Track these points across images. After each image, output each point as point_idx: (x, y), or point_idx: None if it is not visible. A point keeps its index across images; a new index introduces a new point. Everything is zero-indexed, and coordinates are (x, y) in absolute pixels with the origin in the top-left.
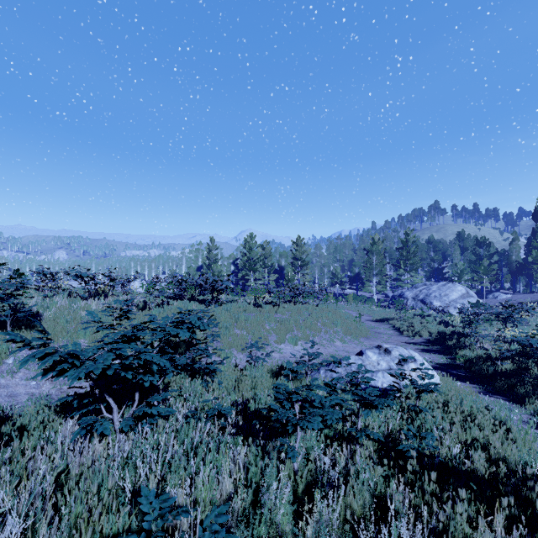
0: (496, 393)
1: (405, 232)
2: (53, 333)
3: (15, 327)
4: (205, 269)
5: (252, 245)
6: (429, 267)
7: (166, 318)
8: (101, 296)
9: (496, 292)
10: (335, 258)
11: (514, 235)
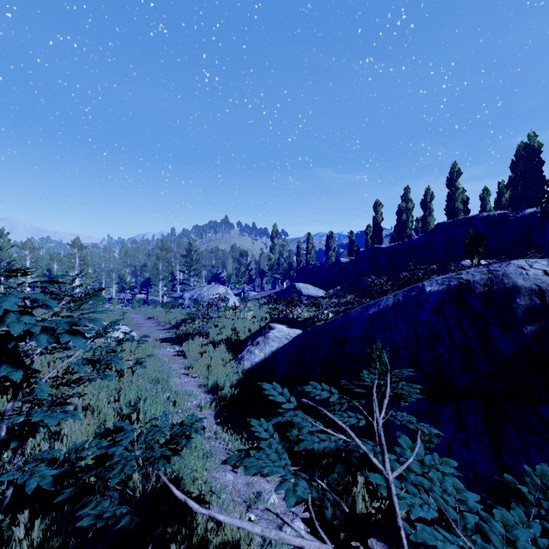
0: (178, 344)
1: (189, 242)
2: None
3: None
4: None
5: (3, 244)
6: (210, 273)
7: None
8: None
9: (250, 291)
10: (126, 263)
11: (262, 250)
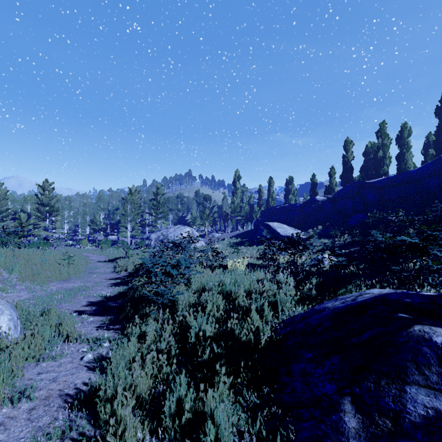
0: (118, 323)
1: (156, 186)
2: None
3: None
4: None
5: None
6: (176, 216)
7: None
8: None
9: (213, 233)
10: (99, 207)
11: (224, 195)
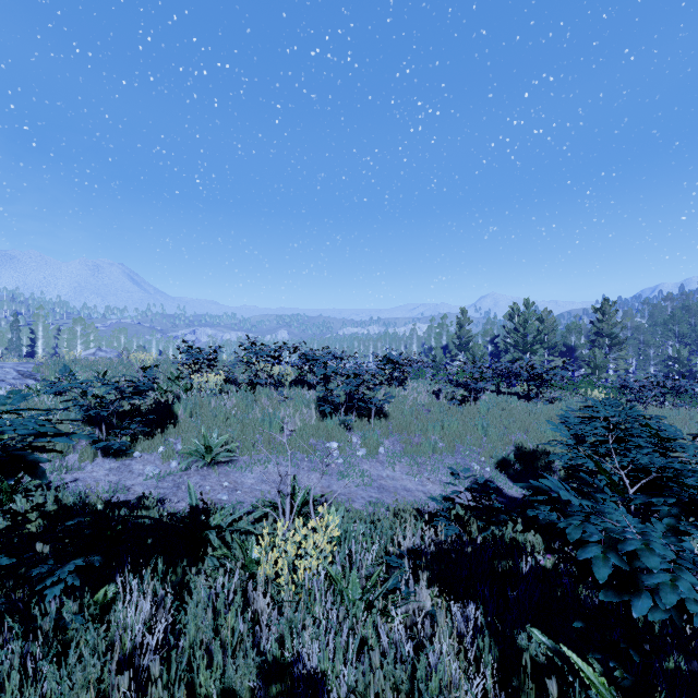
0: None
1: None
2: (405, 424)
3: (370, 415)
4: (451, 350)
5: (528, 317)
6: None
7: (671, 427)
8: (404, 383)
9: None
10: (671, 332)
11: None
